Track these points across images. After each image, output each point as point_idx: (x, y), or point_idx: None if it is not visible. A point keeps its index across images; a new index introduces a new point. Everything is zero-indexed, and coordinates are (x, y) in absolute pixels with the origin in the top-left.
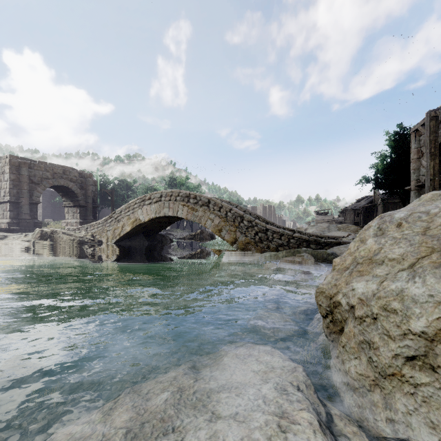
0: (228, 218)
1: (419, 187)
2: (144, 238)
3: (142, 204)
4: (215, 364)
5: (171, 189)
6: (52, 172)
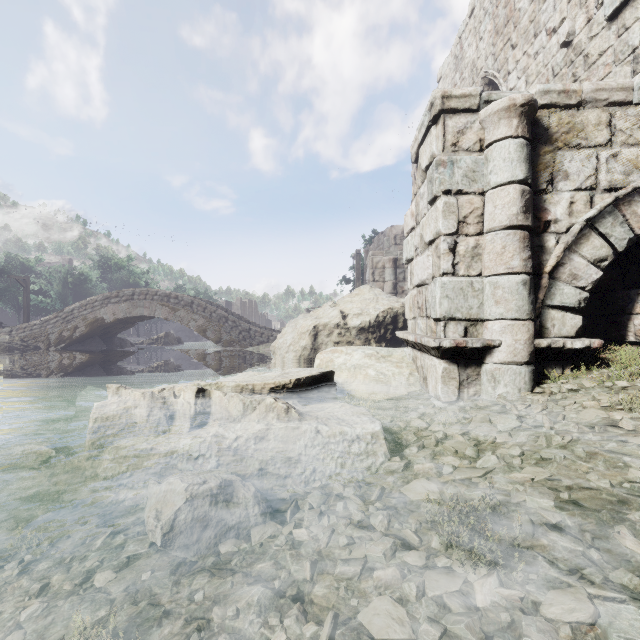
0: (213, 318)
1: None
2: (102, 342)
3: (106, 303)
4: None
5: (103, 273)
6: None
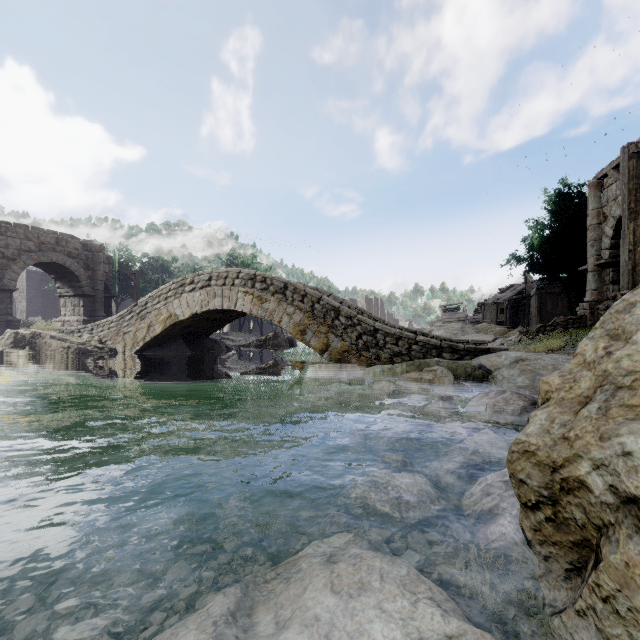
0: (315, 312)
1: (601, 267)
2: (184, 345)
3: (180, 292)
4: (286, 604)
5: None
6: (37, 241)
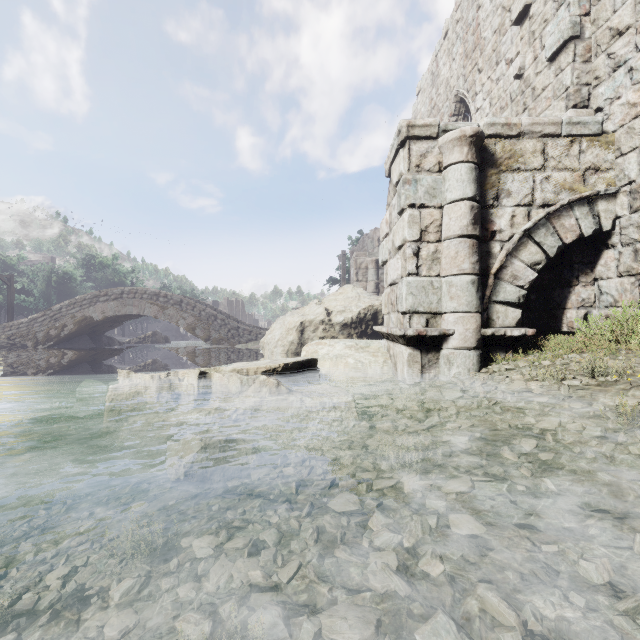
0: (202, 317)
1: None
2: (90, 341)
3: (94, 301)
4: None
5: (87, 272)
6: None
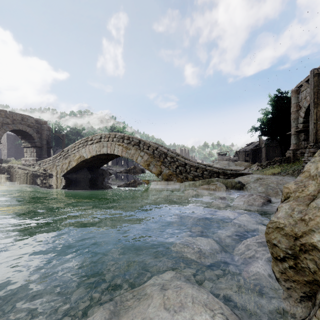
0: (155, 155)
1: (298, 132)
2: (87, 172)
3: (85, 144)
4: (138, 315)
5: None
6: (11, 119)
